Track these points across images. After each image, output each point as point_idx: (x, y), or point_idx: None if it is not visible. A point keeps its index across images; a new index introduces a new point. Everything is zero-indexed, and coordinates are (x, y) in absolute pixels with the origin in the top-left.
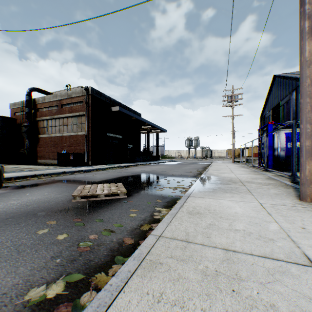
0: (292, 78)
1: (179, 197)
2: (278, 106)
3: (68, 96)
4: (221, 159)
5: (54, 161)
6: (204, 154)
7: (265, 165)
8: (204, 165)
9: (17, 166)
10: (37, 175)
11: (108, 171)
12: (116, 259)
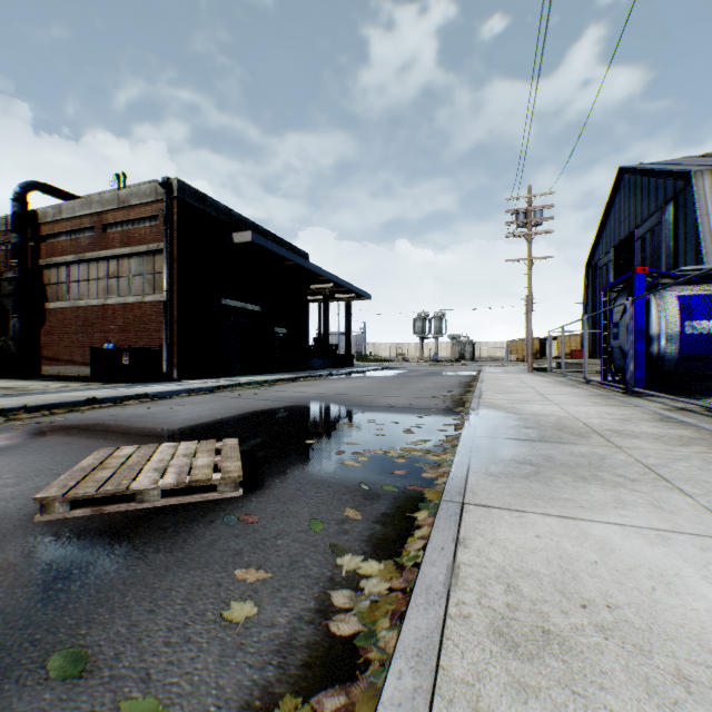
0: (664, 173)
1: (421, 494)
2: (626, 241)
3: (120, 203)
4: (497, 364)
5: (85, 370)
6: (456, 353)
7: (630, 380)
8: (463, 380)
9: None
10: (5, 411)
11: (220, 397)
12: None
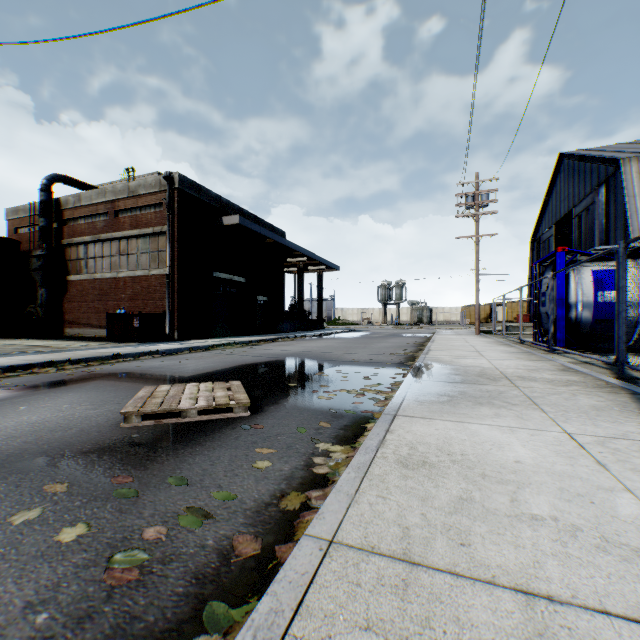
0: (598, 159)
1: (371, 415)
2: (567, 218)
3: (130, 192)
4: (451, 327)
5: (100, 331)
6: (415, 317)
7: (551, 340)
8: (418, 340)
9: (18, 343)
10: (55, 363)
11: (215, 354)
12: (207, 612)
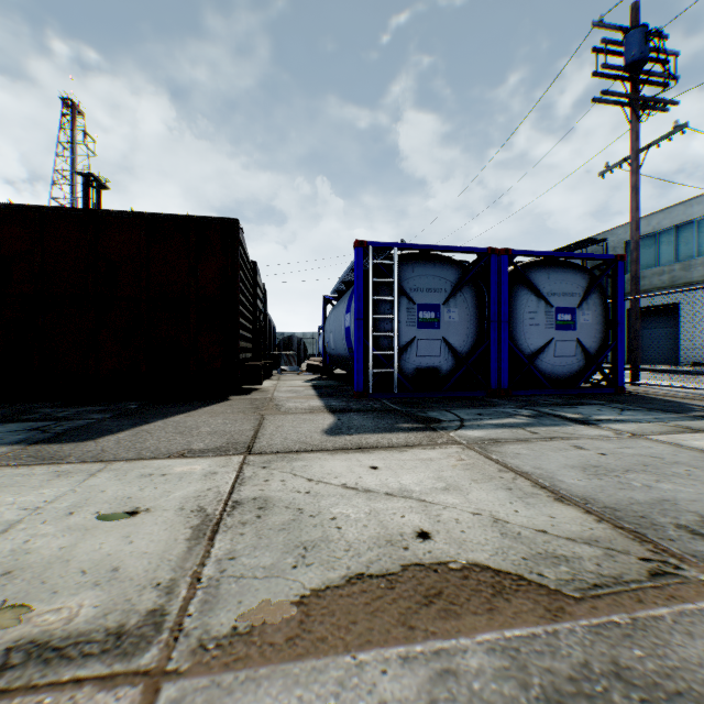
0: None
1: None
2: None
3: None
4: None
5: None
6: None
7: None
8: None
9: None
10: None
11: None
12: None
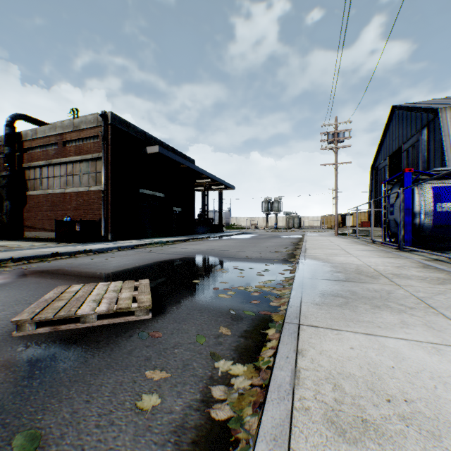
0: (421, 109)
1: (270, 317)
2: (397, 152)
3: (74, 127)
4: (315, 230)
5: (52, 234)
6: (289, 223)
7: (401, 241)
8: (293, 240)
9: None
10: None
11: (138, 252)
12: None
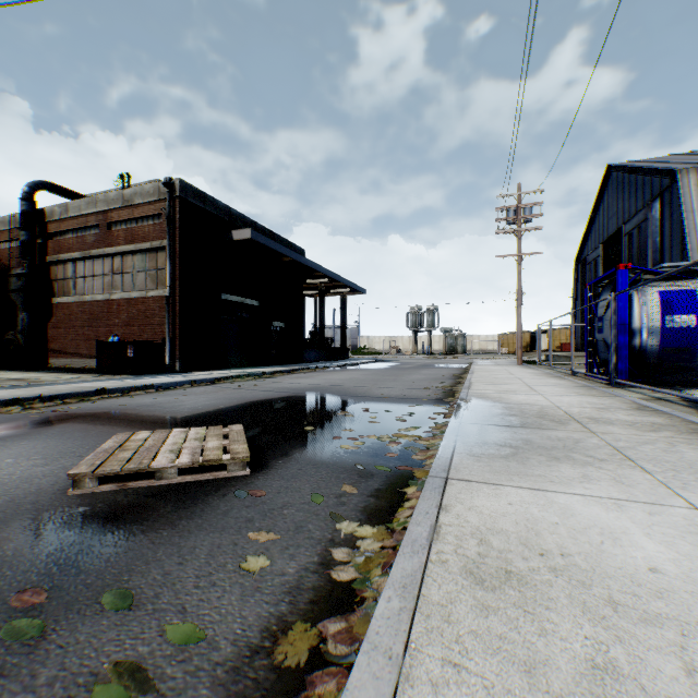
0: (651, 170)
1: (411, 473)
2: (615, 237)
3: (124, 202)
4: (489, 357)
5: (90, 362)
6: (449, 346)
7: (612, 372)
8: (454, 372)
9: None
10: (22, 400)
11: (221, 388)
12: None
